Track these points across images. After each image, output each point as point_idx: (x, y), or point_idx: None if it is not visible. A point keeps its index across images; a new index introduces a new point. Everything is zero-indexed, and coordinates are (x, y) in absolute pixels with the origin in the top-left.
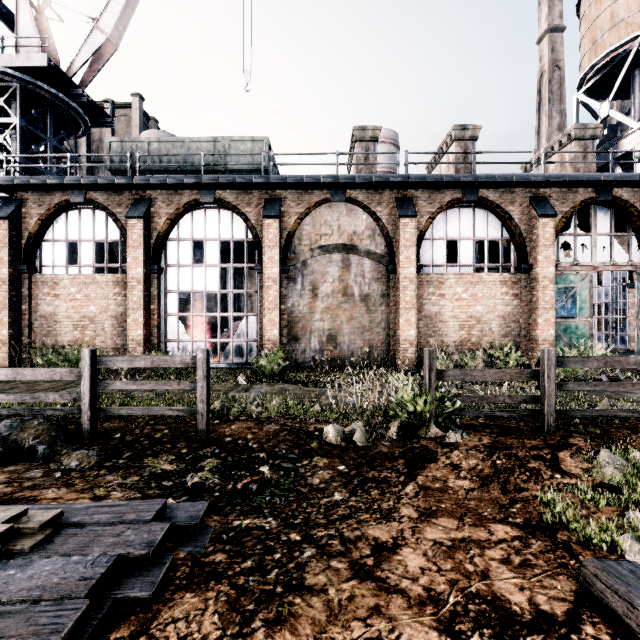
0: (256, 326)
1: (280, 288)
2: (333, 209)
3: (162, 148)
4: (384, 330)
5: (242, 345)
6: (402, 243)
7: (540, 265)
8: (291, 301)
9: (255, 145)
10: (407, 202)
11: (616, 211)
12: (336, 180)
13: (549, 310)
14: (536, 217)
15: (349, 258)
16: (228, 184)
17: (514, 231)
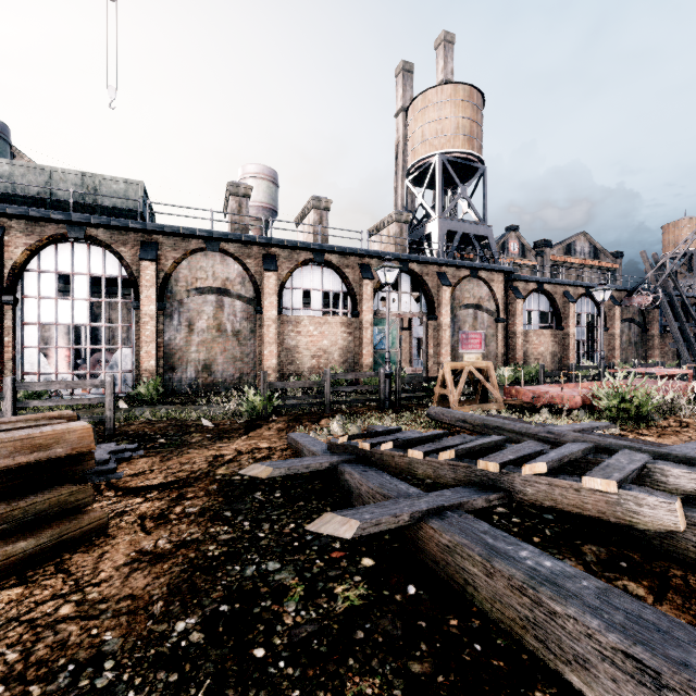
0: (131, 358)
1: (157, 323)
2: (208, 257)
3: (15, 172)
4: (253, 360)
5: (116, 376)
6: (267, 291)
7: (364, 313)
8: (168, 335)
9: (129, 187)
10: (271, 258)
11: (413, 278)
12: (211, 235)
13: (370, 344)
14: (362, 279)
15: (223, 300)
16: (102, 225)
17: (349, 287)
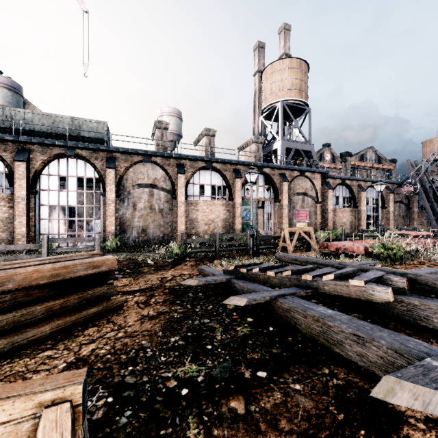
0: (100, 225)
1: (115, 205)
2: (145, 166)
3: (35, 117)
4: (170, 226)
5: (92, 235)
6: (179, 185)
7: (236, 198)
8: (121, 212)
9: (99, 125)
10: (181, 166)
11: (265, 177)
12: (146, 153)
13: (239, 217)
14: (235, 178)
15: (153, 191)
16: (84, 148)
17: (227, 183)
